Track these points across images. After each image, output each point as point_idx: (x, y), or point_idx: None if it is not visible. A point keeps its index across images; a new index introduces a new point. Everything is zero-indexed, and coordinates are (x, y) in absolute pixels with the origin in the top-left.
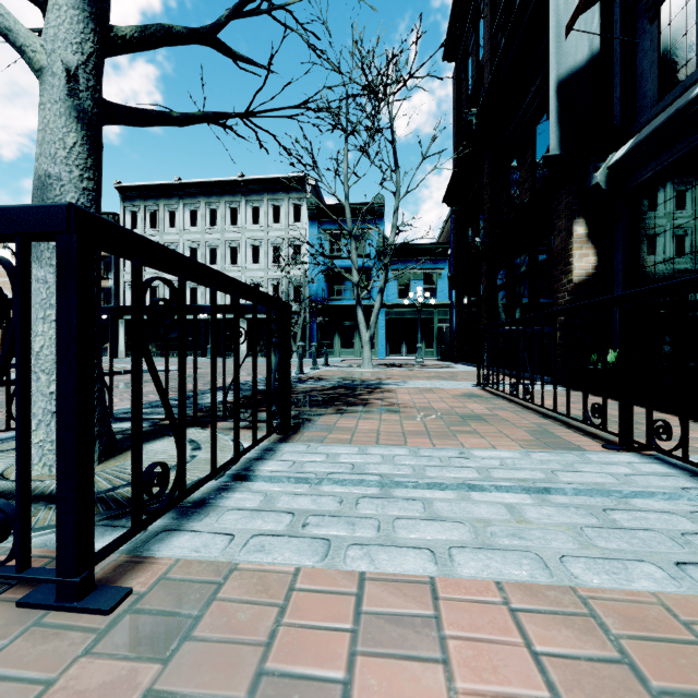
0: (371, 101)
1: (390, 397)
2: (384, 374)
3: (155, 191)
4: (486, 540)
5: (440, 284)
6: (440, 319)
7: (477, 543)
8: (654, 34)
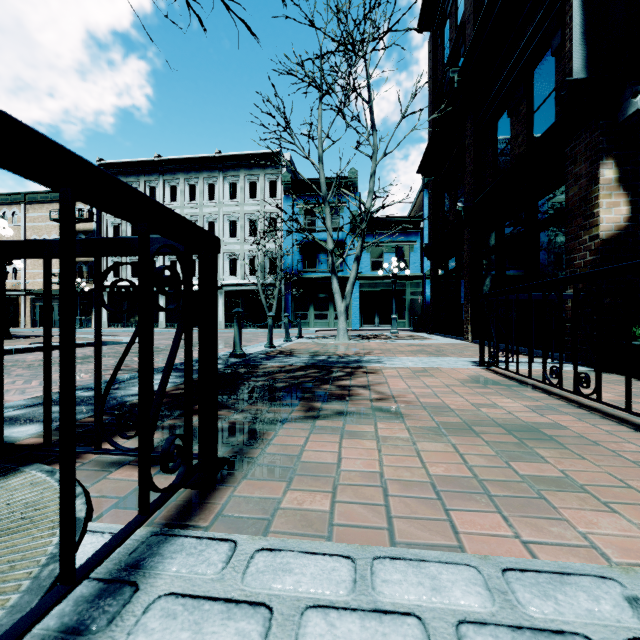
0: (346, 60)
1: (378, 383)
2: (362, 347)
3: (136, 168)
4: None
5: (412, 256)
6: (412, 290)
7: None
8: None
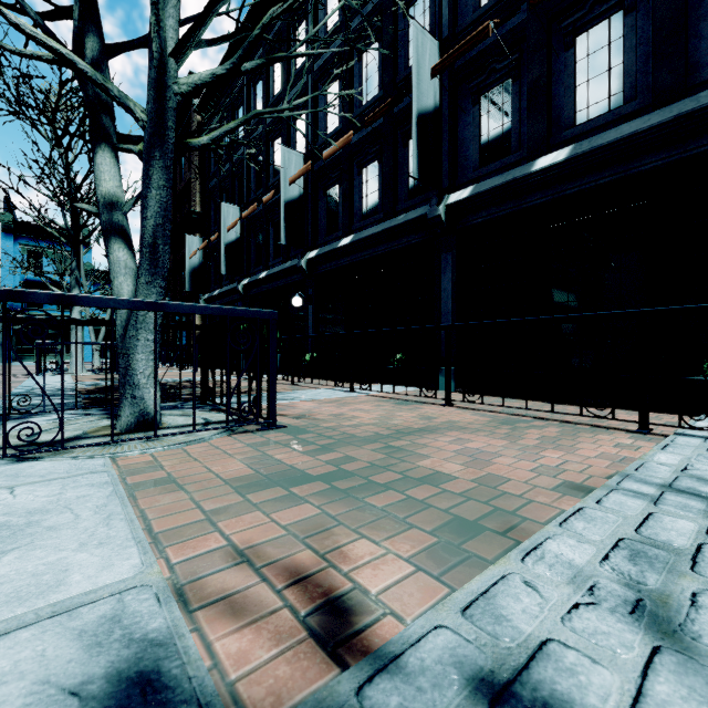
0: None
1: None
2: None
3: None
4: None
5: None
6: None
7: None
8: (214, 266)
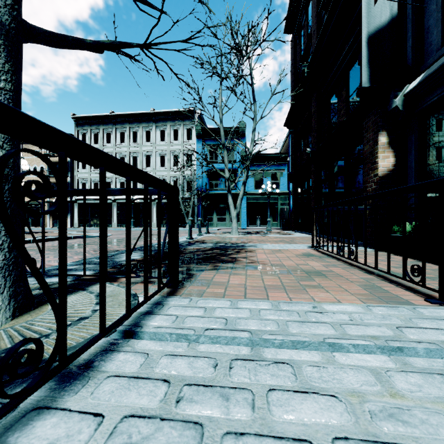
0: (237, 58)
1: (252, 256)
2: (246, 239)
3: (97, 120)
4: (369, 426)
5: (281, 179)
6: (281, 202)
7: (360, 432)
8: None
